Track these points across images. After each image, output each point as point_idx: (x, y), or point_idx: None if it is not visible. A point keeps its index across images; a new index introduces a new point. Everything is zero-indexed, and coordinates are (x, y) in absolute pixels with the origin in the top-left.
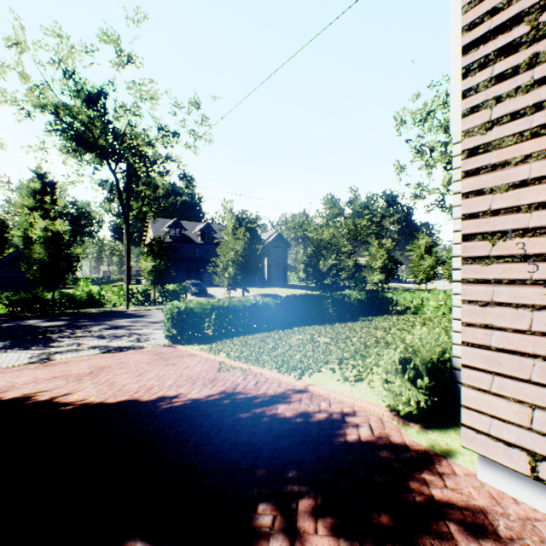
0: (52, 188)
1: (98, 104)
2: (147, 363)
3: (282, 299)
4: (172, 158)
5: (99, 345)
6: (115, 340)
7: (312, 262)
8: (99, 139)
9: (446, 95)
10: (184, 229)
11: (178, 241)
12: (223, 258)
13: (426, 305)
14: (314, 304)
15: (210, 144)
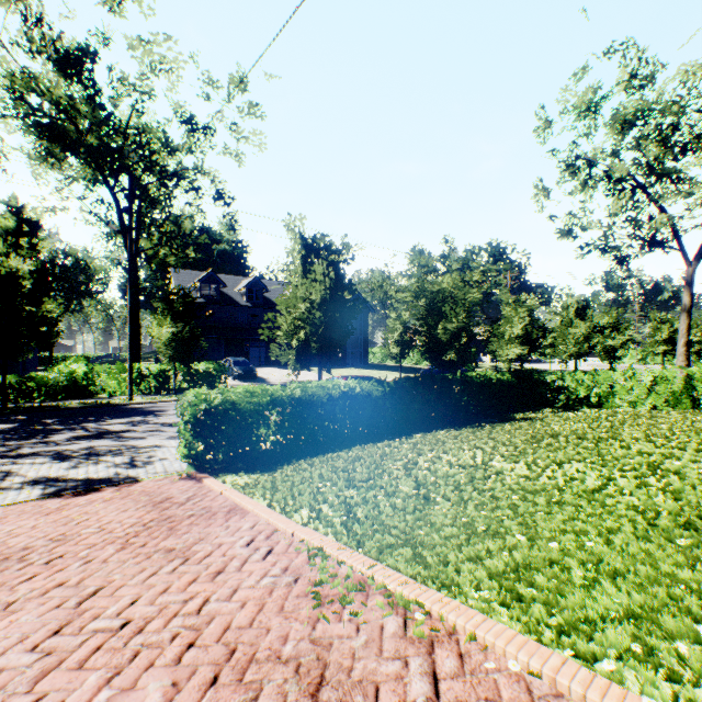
0: (33, 227)
1: (81, 72)
2: (121, 541)
3: (392, 383)
4: (203, 168)
5: (46, 478)
6: (84, 464)
7: (424, 326)
8: (87, 135)
9: (640, 62)
10: (223, 284)
11: (214, 302)
12: (288, 316)
13: (620, 394)
14: (439, 392)
15: (261, 150)
